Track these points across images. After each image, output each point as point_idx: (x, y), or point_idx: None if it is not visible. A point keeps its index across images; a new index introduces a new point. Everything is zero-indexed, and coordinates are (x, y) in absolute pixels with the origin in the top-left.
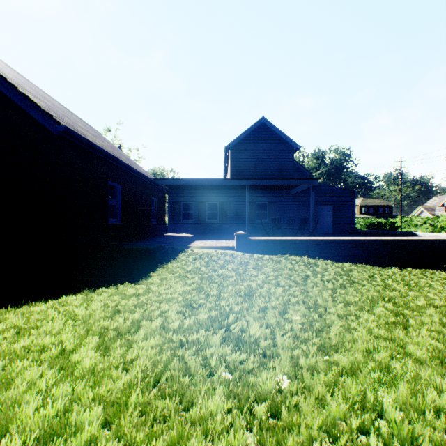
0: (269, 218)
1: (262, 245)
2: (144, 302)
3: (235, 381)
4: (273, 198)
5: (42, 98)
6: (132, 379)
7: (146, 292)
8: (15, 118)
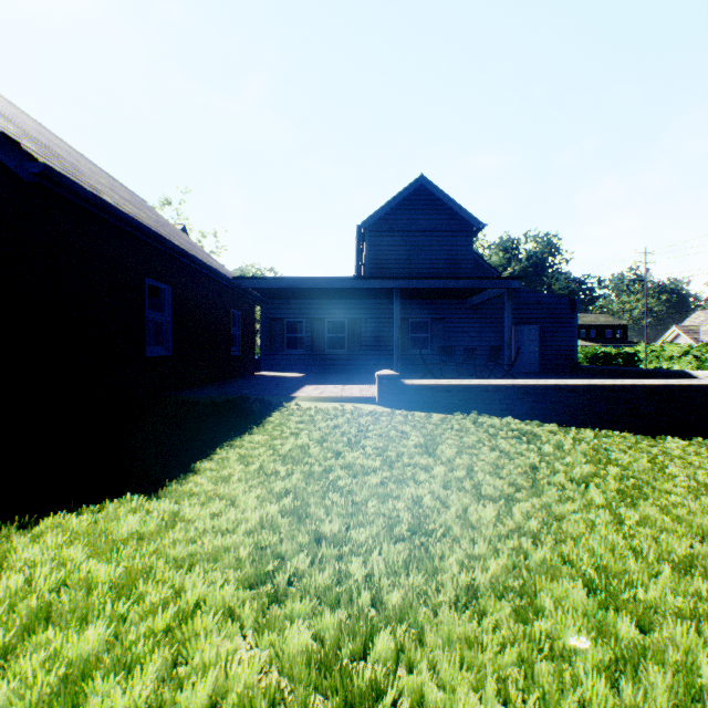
0: (432, 346)
1: (426, 395)
2: (145, 565)
3: None
4: (439, 313)
5: (21, 125)
6: None
7: (162, 529)
8: None
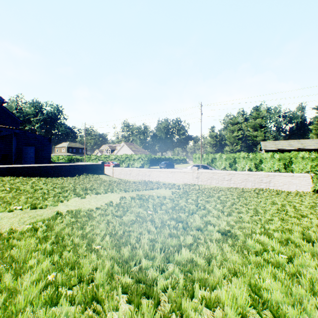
0: None
1: None
2: None
3: None
4: None
5: None
6: None
7: None
8: None
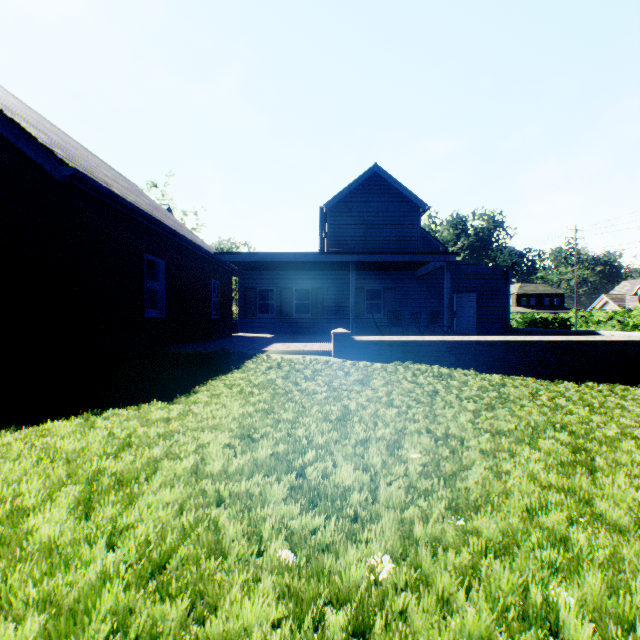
0: (384, 311)
1: (372, 349)
2: (176, 430)
3: (298, 566)
4: (390, 283)
5: (45, 131)
6: (115, 563)
7: (182, 415)
8: (2, 157)
